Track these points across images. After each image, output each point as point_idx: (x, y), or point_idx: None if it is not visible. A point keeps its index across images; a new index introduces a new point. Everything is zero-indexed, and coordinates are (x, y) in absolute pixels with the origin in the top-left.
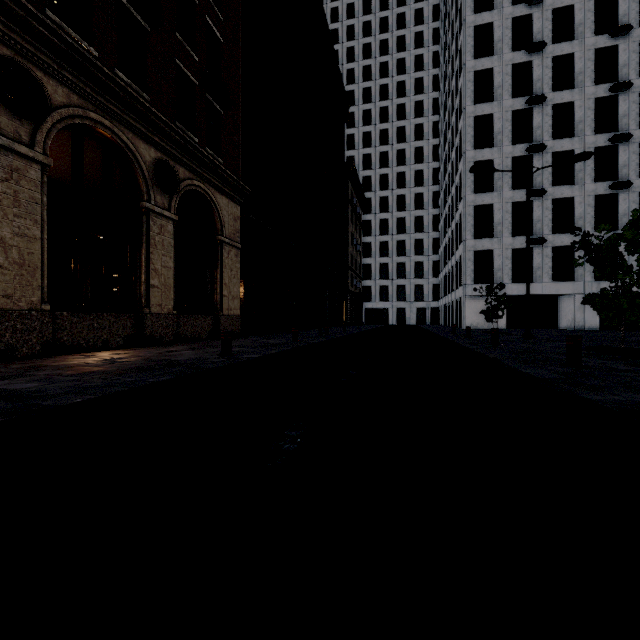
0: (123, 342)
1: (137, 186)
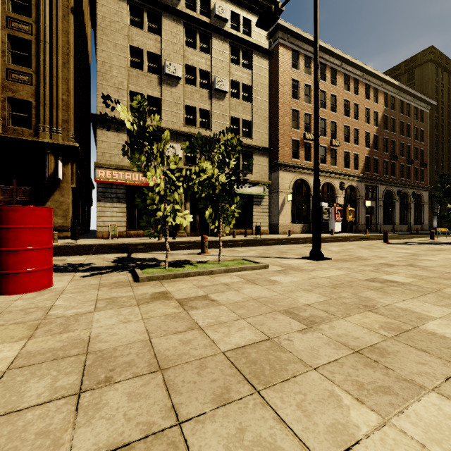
0: (406, 230)
1: (407, 198)
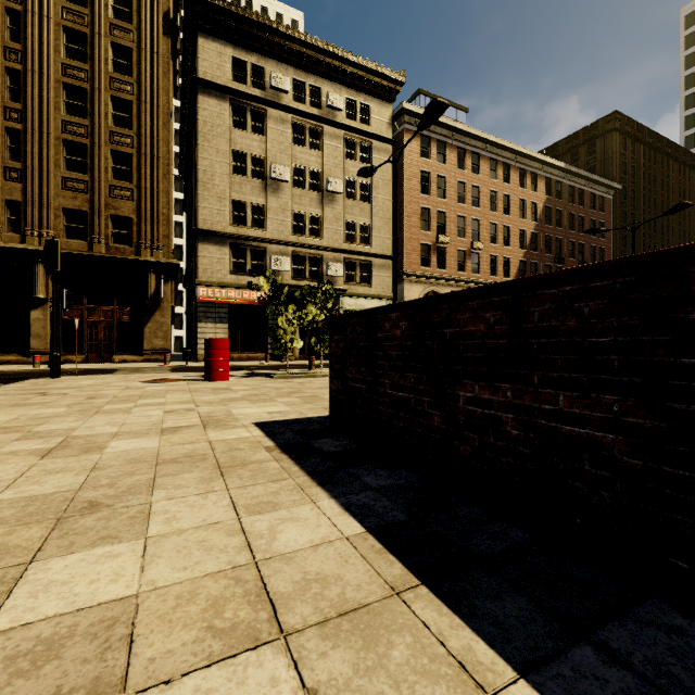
0: None
1: None
